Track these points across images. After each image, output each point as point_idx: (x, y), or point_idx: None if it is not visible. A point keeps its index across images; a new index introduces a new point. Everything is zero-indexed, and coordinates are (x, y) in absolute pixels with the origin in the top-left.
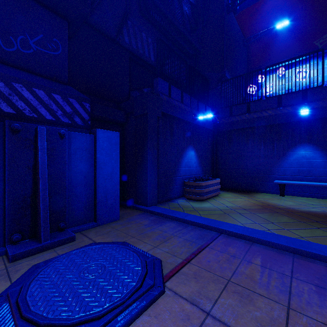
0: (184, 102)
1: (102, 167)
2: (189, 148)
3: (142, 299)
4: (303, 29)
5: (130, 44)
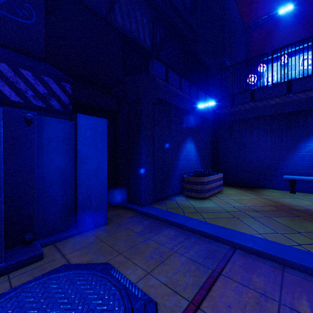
0: (182, 89)
1: (84, 161)
2: (188, 140)
3: None
4: (308, 14)
5: (123, 25)
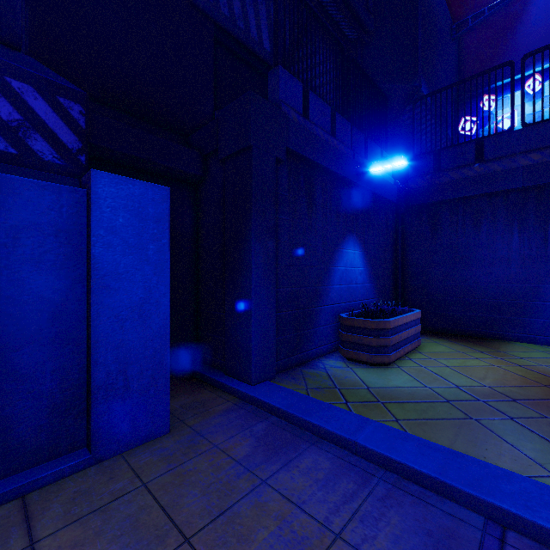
0: (337, 136)
1: (111, 285)
2: (349, 240)
3: None
4: None
5: (215, 4)
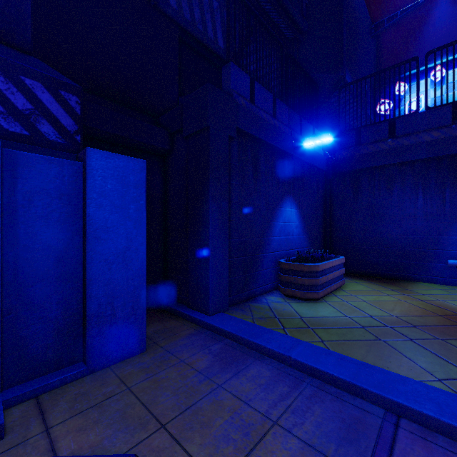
0: (277, 117)
1: (101, 236)
2: (287, 201)
3: None
4: None
5: (179, 11)
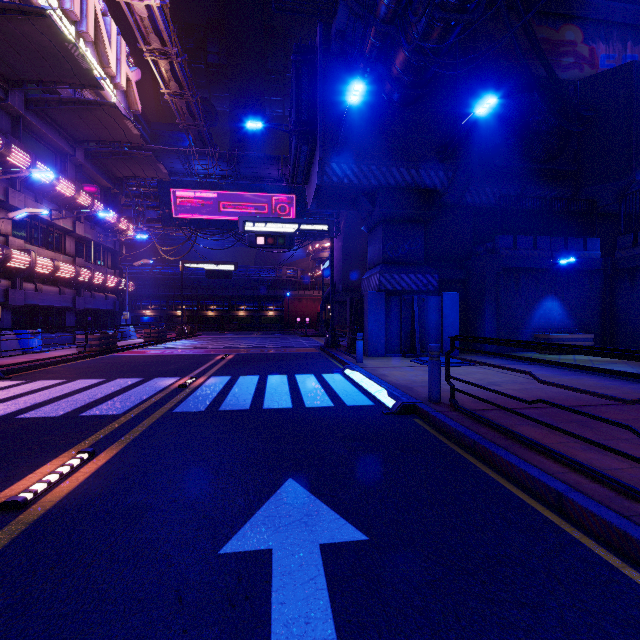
0: (538, 248)
1: (446, 317)
2: (548, 298)
3: (462, 364)
4: None
5: (473, 202)
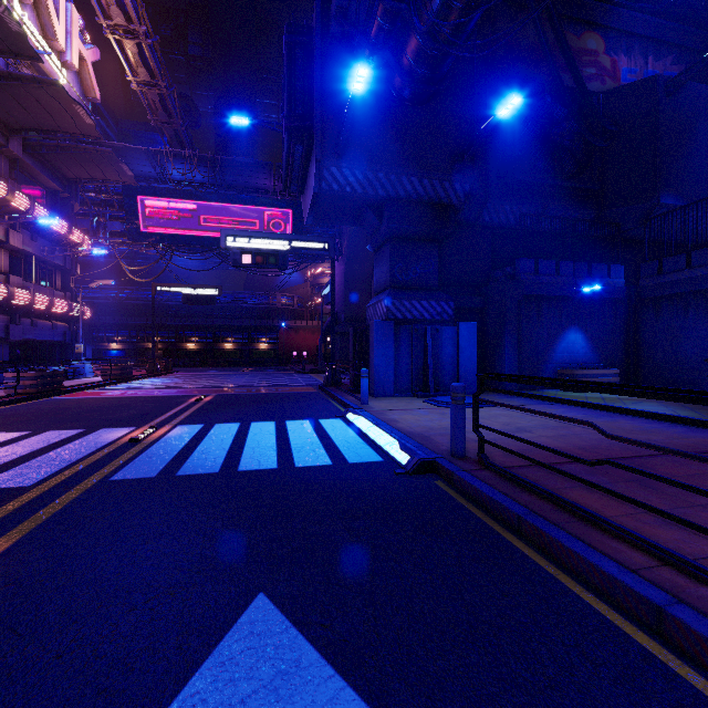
0: (561, 274)
1: (463, 351)
2: (571, 329)
3: (482, 405)
4: None
5: (491, 221)
